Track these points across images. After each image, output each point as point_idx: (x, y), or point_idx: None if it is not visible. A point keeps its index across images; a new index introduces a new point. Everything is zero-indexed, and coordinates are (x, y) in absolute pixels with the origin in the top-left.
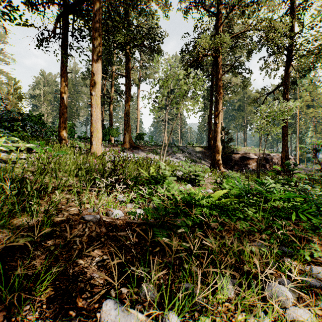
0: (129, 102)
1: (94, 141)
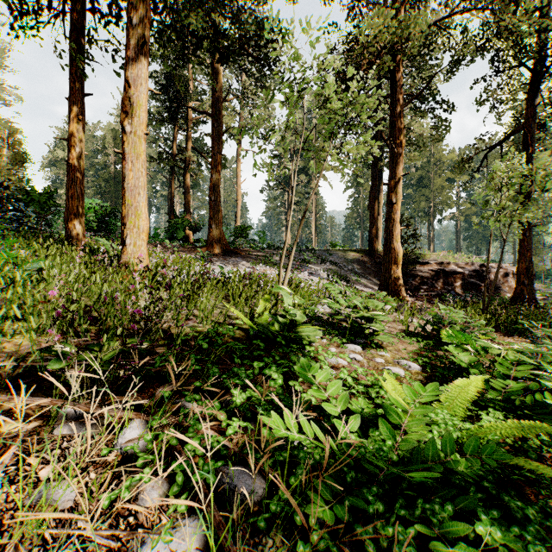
0: (218, 165)
1: (130, 236)
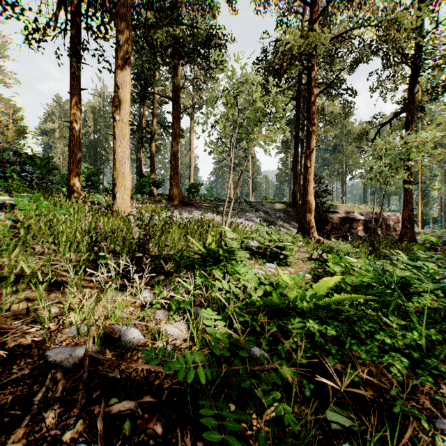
0: (177, 137)
1: (119, 192)
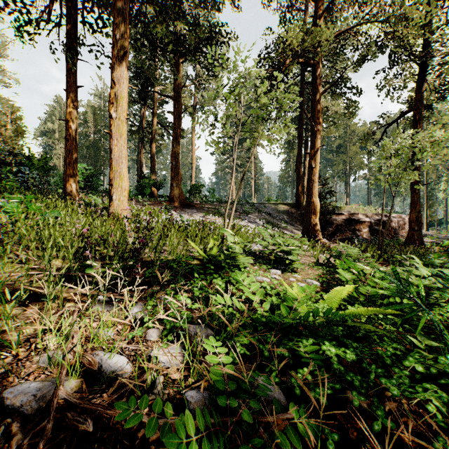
0: (178, 137)
1: (116, 193)
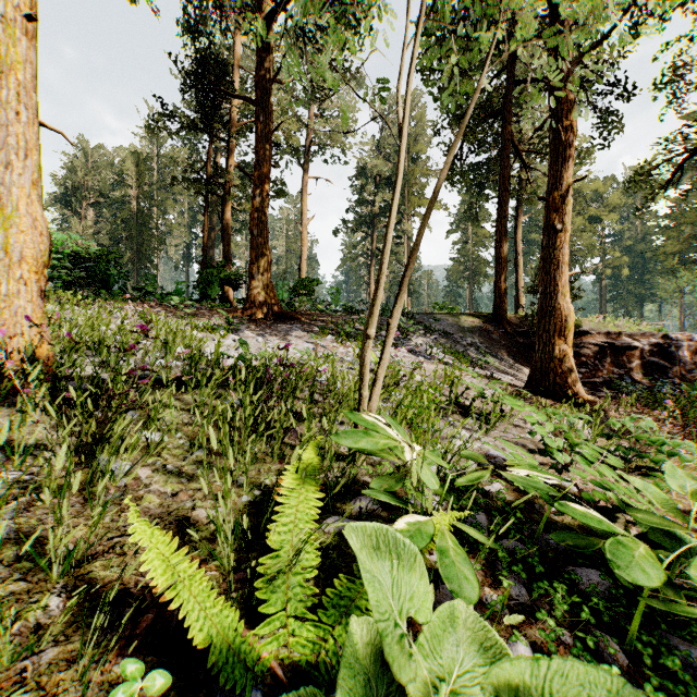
0: (264, 180)
1: None
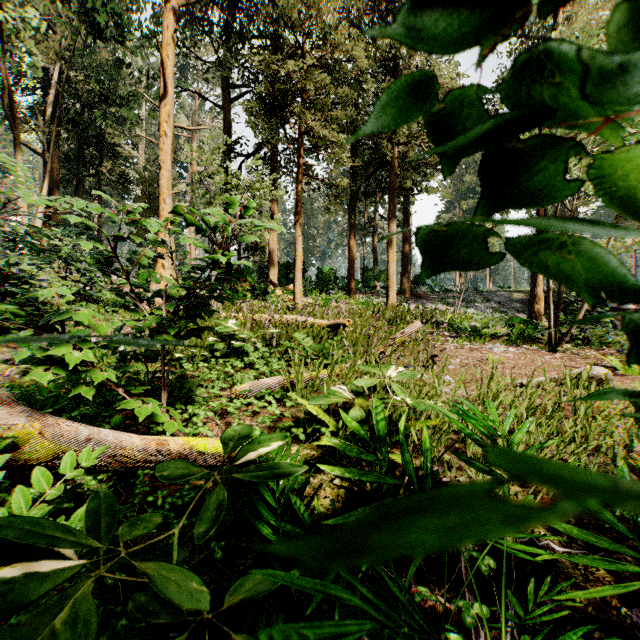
0: (407, 237)
1: (391, 293)
